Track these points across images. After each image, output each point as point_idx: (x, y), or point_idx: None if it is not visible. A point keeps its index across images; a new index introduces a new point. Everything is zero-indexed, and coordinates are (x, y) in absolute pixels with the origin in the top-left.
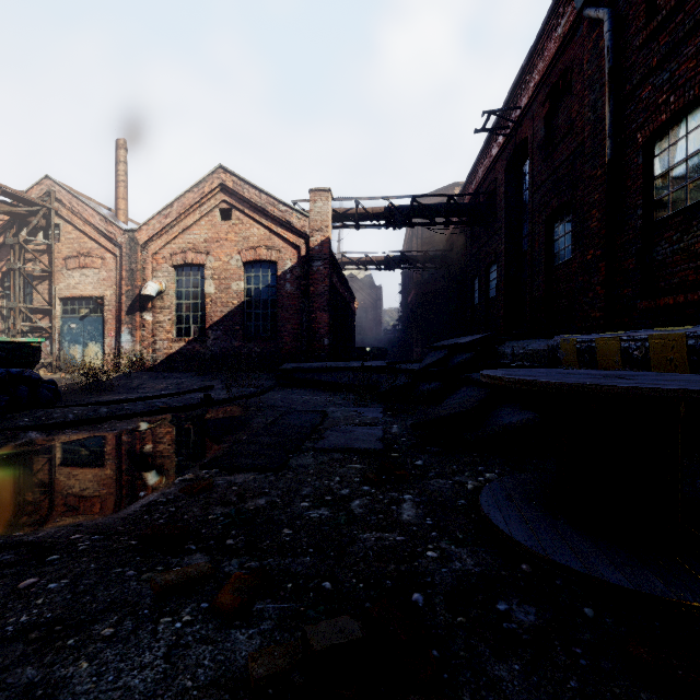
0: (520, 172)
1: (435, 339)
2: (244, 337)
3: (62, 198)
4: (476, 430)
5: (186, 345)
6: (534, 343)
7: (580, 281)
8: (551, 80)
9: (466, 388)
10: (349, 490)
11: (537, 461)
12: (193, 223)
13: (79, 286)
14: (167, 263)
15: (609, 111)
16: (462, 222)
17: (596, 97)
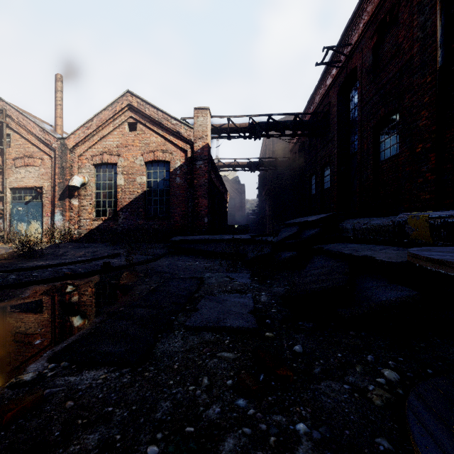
0: (348, 95)
1: (283, 219)
2: (145, 217)
3: (12, 114)
4: (350, 306)
5: (103, 222)
6: (375, 220)
7: (407, 171)
8: (379, 17)
9: (320, 258)
10: (219, 409)
11: (424, 344)
12: (108, 133)
13: (24, 179)
14: (89, 162)
15: (441, 24)
16: (304, 134)
17: (426, 18)
